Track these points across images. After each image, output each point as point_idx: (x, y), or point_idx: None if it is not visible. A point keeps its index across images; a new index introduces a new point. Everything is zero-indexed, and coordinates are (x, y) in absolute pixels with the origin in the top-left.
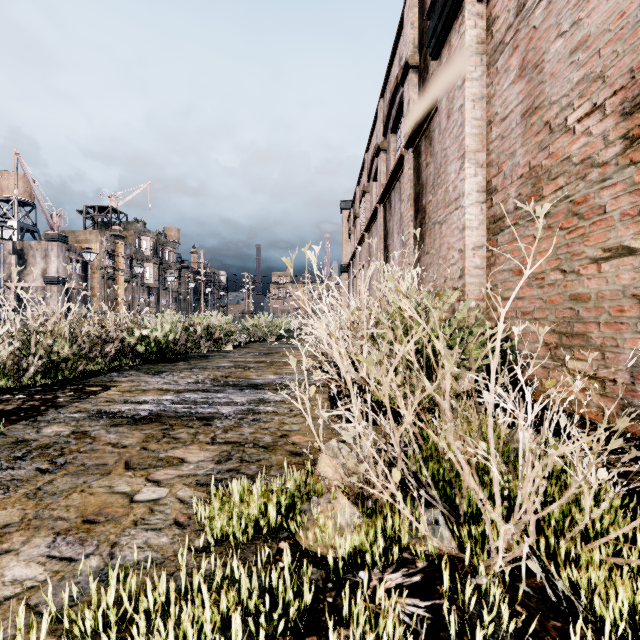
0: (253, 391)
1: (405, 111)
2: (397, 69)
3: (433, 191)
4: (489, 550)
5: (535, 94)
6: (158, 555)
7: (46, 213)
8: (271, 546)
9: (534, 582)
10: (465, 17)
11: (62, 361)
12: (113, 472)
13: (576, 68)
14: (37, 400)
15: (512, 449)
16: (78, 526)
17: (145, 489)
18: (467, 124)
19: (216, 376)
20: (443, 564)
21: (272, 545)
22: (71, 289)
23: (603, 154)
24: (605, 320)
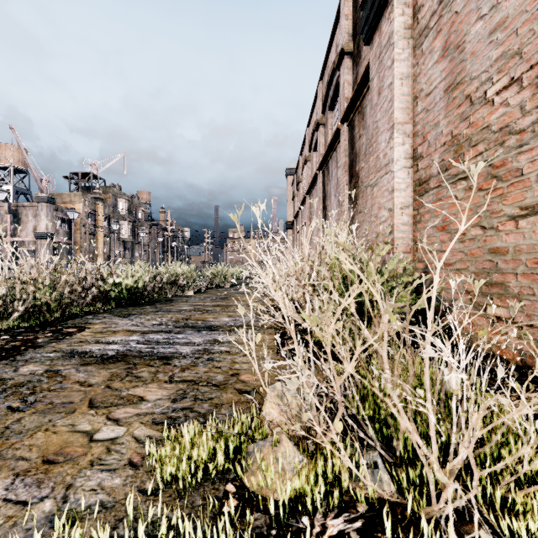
0: (209, 332)
1: (341, 91)
2: (334, 55)
3: (365, 159)
4: (426, 493)
5: (457, 71)
6: (110, 498)
7: (37, 179)
8: (218, 488)
9: (472, 528)
10: (394, 6)
11: (44, 306)
12: (77, 410)
13: (495, 46)
14: (19, 341)
15: (443, 391)
16: (37, 467)
17: (105, 428)
18: (396, 99)
19: (178, 318)
20: (384, 513)
21: (219, 487)
22: (52, 243)
23: (520, 122)
24: (522, 271)
